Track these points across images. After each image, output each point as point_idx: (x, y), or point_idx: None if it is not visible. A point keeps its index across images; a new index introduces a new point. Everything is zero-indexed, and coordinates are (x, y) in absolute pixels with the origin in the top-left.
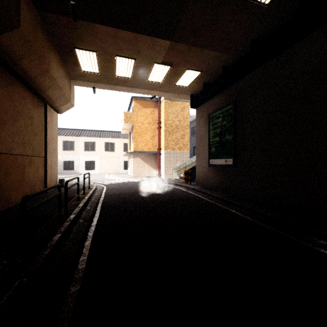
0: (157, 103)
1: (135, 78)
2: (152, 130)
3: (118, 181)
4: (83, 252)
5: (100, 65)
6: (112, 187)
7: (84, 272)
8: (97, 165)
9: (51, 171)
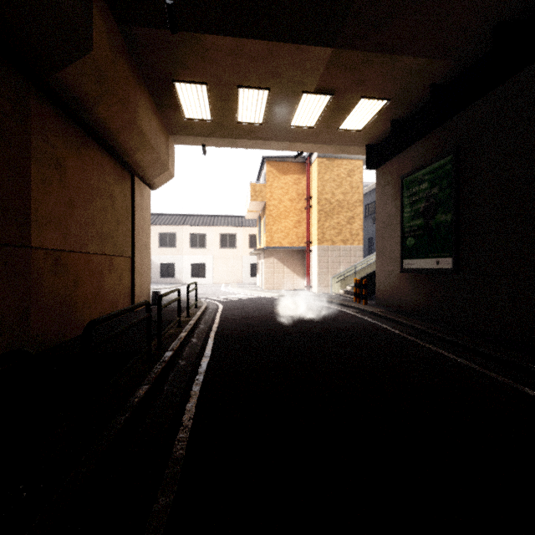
0: (305, 166)
1: (268, 124)
2: (296, 211)
3: (241, 295)
4: (182, 422)
5: (214, 105)
6: (232, 306)
7: (182, 465)
8: (209, 270)
9: (141, 280)
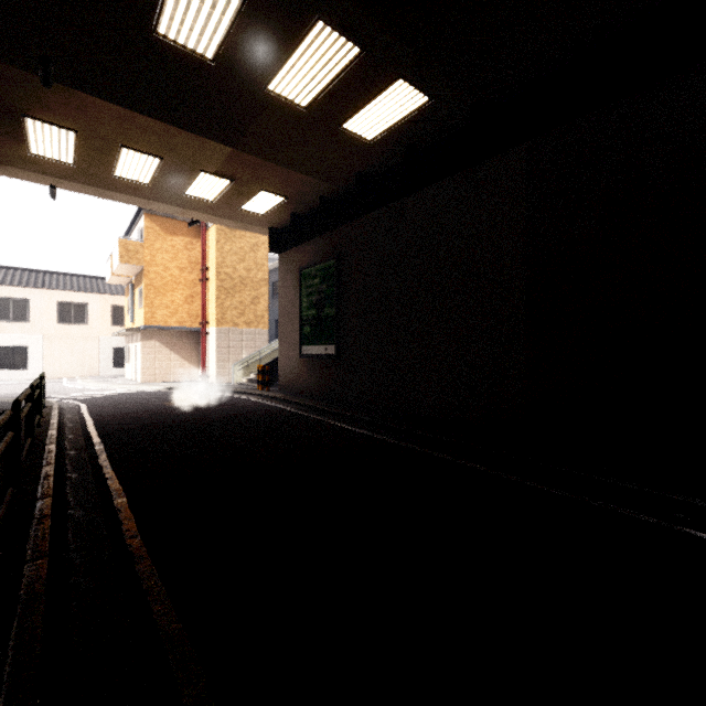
0: (200, 229)
1: (157, 187)
2: (187, 282)
3: (107, 391)
4: (106, 478)
5: (82, 152)
6: (101, 404)
7: (123, 491)
8: (36, 357)
9: None
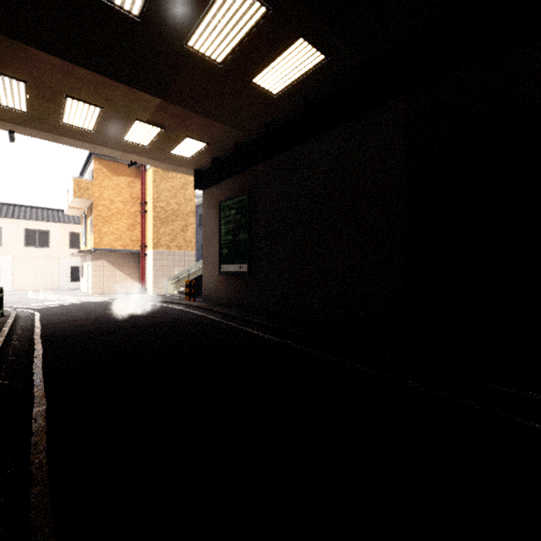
0: (140, 171)
1: (100, 133)
2: (130, 214)
3: (61, 302)
4: (34, 384)
5: (33, 101)
6: (53, 312)
7: (46, 398)
8: (7, 273)
9: None
